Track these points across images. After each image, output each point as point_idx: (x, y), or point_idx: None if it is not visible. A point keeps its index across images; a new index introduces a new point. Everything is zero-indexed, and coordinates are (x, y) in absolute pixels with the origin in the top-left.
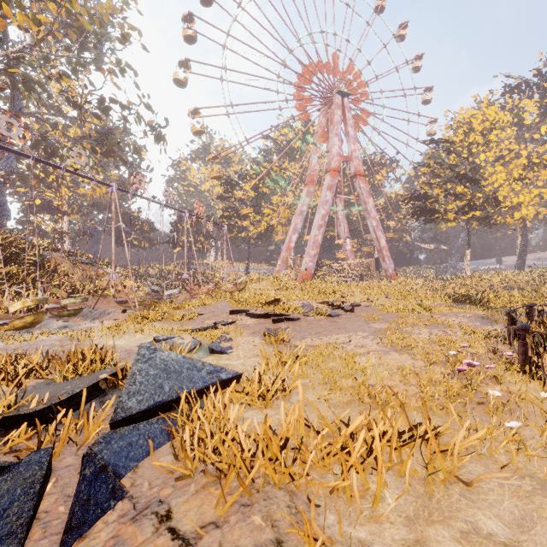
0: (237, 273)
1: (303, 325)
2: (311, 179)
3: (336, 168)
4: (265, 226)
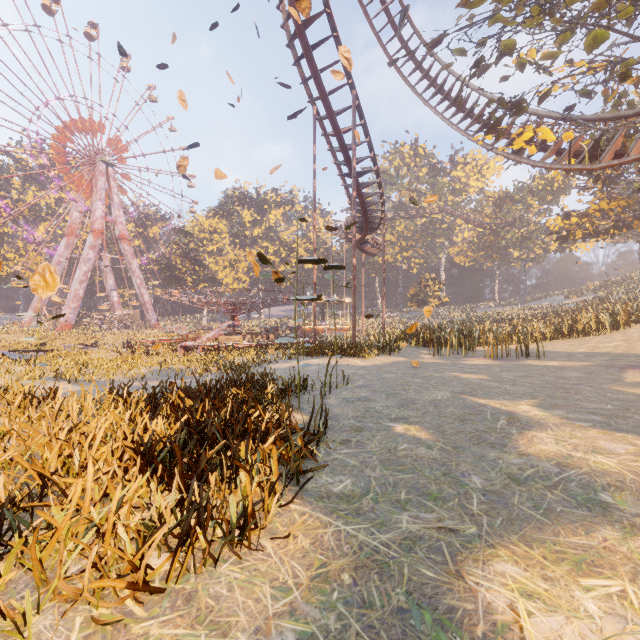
0: None
1: None
2: (72, 231)
3: (100, 230)
4: (8, 272)
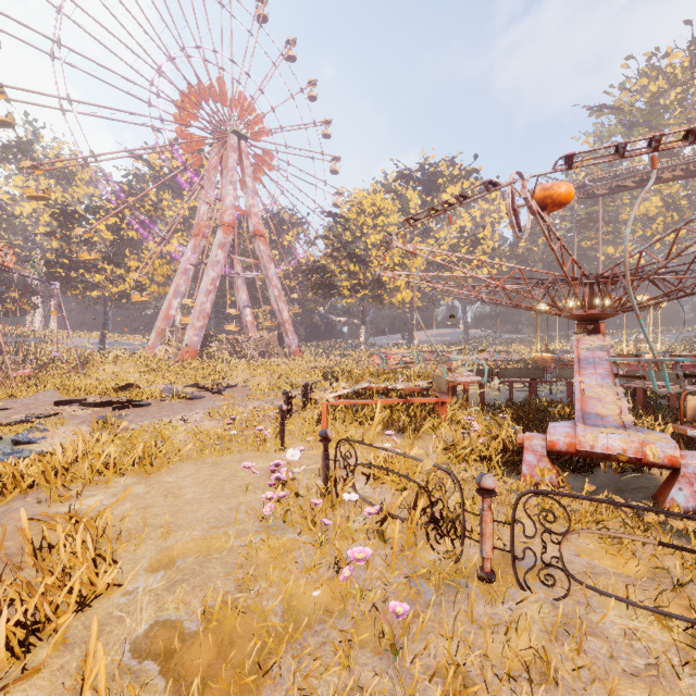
0: (83, 350)
1: (152, 410)
2: (200, 230)
3: (230, 223)
4: (131, 285)
